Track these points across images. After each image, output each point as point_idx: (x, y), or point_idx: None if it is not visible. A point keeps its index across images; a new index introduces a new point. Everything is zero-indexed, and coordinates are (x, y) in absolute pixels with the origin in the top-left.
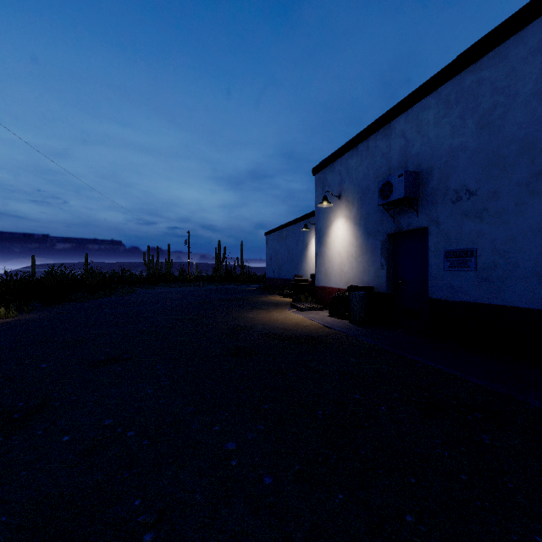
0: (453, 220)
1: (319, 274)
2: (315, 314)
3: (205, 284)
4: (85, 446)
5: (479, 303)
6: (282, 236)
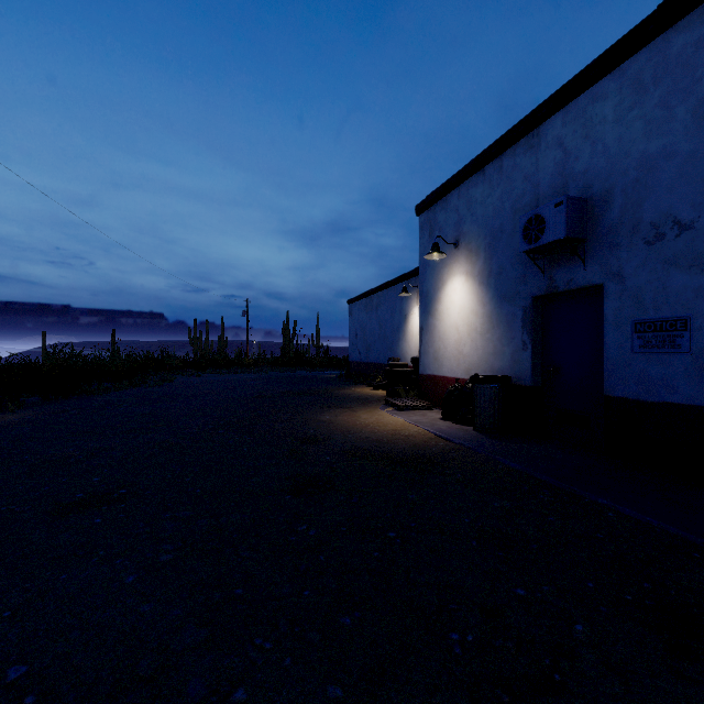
0: (649, 272)
1: (426, 358)
2: (421, 416)
3: (269, 369)
4: None
5: (699, 406)
6: (371, 305)
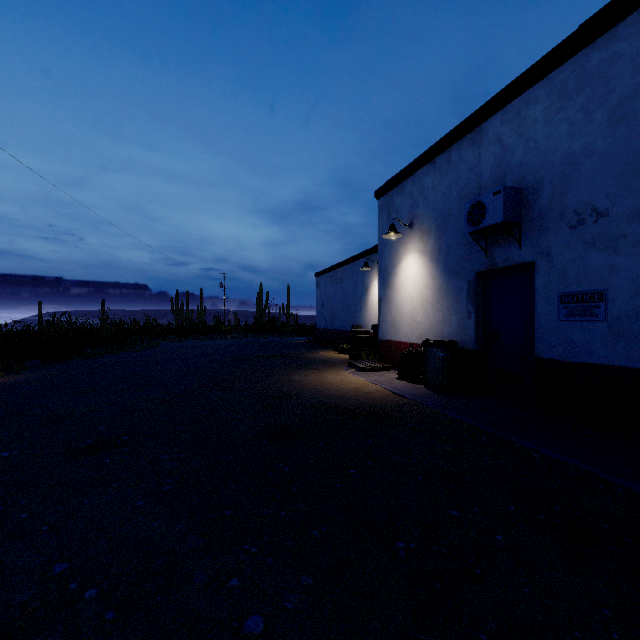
0: (572, 252)
1: (384, 325)
2: (380, 376)
3: (244, 335)
4: (4, 625)
5: (613, 366)
6: (336, 278)
